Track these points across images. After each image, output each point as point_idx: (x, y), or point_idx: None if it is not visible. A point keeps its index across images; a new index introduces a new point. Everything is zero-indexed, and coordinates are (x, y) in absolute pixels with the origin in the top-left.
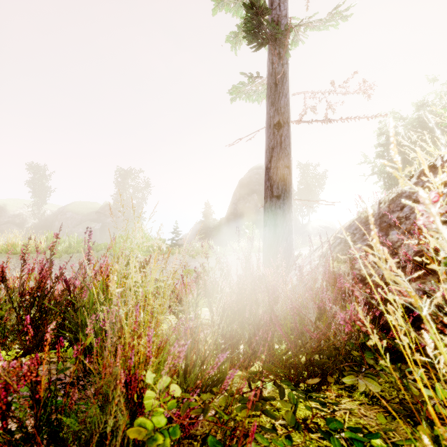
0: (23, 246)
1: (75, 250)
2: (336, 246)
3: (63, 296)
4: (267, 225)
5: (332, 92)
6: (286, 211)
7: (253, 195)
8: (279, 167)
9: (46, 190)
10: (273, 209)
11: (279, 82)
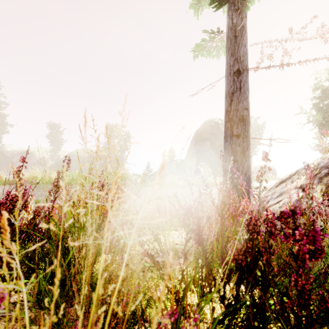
0: (42, 179)
1: (76, 182)
2: (323, 176)
3: (31, 225)
4: (227, 161)
5: (288, 39)
6: (245, 149)
7: (206, 142)
8: (238, 109)
9: (60, 141)
10: (233, 146)
11: (238, 34)
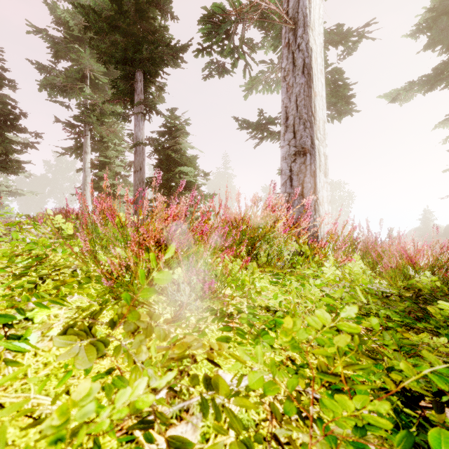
0: None
1: None
2: None
3: None
4: None
5: None
6: None
7: None
8: None
9: None
10: None
11: None
